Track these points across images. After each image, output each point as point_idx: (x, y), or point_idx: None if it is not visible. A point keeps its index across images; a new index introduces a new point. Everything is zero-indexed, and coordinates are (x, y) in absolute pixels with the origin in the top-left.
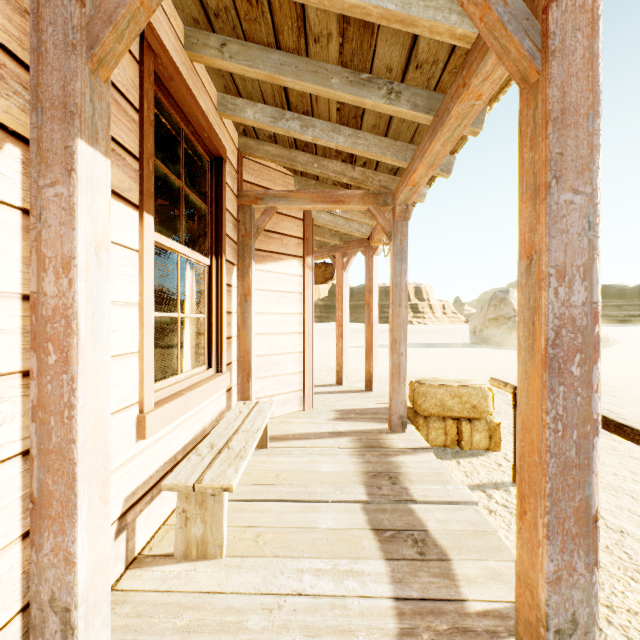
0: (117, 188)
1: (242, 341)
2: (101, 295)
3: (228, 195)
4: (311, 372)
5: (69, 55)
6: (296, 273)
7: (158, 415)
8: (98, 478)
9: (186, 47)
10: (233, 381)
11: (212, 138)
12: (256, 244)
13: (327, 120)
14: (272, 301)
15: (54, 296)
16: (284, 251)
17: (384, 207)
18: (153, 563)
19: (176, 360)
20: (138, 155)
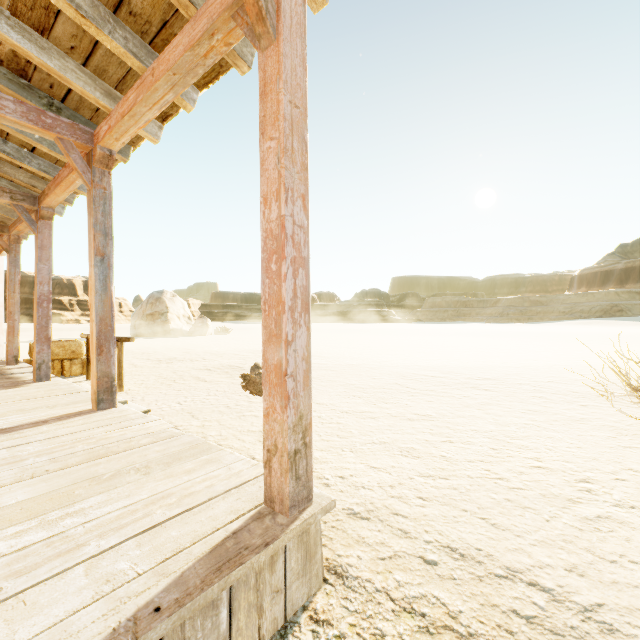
0: None
1: None
2: None
3: None
4: None
5: None
6: None
7: None
8: None
9: None
10: None
11: None
12: None
13: None
14: None
15: None
16: None
17: (3, 233)
18: None
19: None
20: None
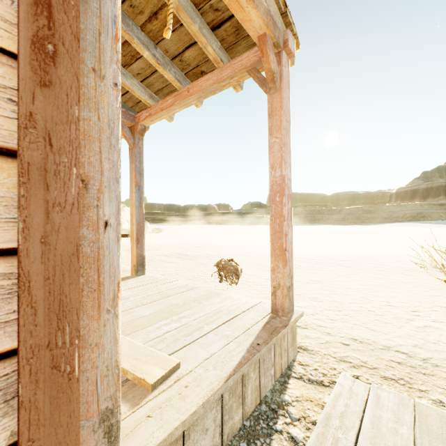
0: None
1: None
2: None
3: None
4: None
5: None
6: None
7: None
8: None
9: None
10: None
11: None
12: None
13: None
14: None
15: None
16: None
17: None
18: None
19: None
20: None
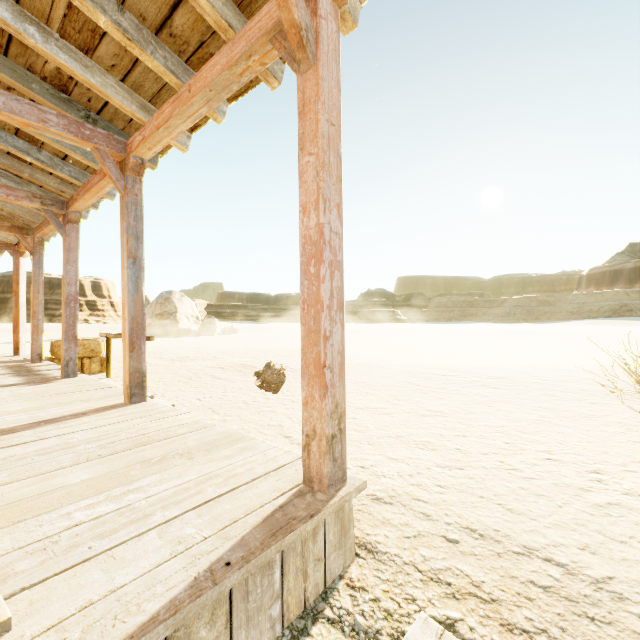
0: None
1: None
2: None
3: None
4: None
5: None
6: None
7: None
8: None
9: None
10: None
11: None
12: None
13: None
14: None
15: None
16: None
17: (27, 236)
18: None
19: None
20: None
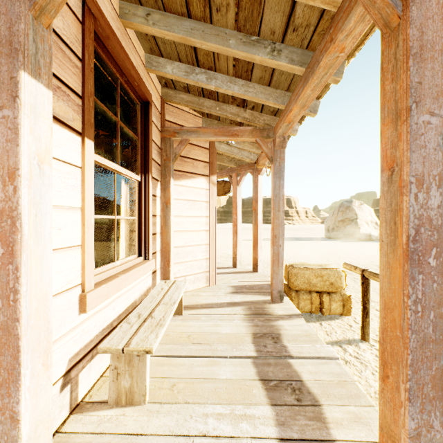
0: (62, 117)
1: (164, 236)
2: (43, 200)
3: (153, 130)
4: (214, 258)
5: (14, 2)
6: (203, 187)
7: (97, 293)
8: (41, 348)
9: (120, 16)
10: (157, 265)
11: (141, 86)
12: (174, 166)
13: (226, 74)
14: (186, 207)
15: (1, 200)
16: (195, 171)
17: (267, 139)
18: (91, 409)
19: (113, 251)
20: (80, 93)
